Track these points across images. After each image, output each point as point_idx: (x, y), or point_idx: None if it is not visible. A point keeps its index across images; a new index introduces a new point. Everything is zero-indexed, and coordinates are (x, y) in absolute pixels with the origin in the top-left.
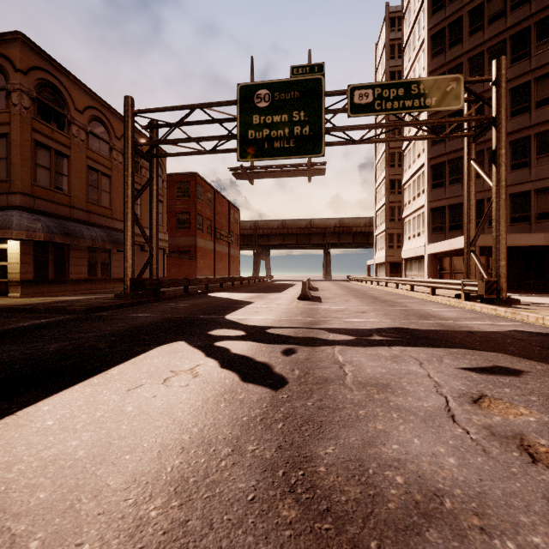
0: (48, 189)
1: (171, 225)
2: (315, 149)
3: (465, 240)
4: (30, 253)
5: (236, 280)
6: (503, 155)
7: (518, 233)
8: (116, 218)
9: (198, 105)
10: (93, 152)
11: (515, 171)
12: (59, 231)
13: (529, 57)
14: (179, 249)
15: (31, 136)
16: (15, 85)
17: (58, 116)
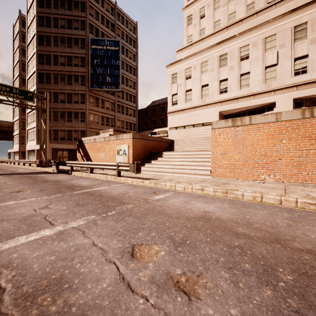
0: None
1: None
2: None
3: (40, 146)
4: None
5: None
6: (48, 122)
7: (65, 144)
8: None
9: None
10: None
11: (68, 122)
12: None
13: (72, 85)
14: None
15: None
16: None
17: None
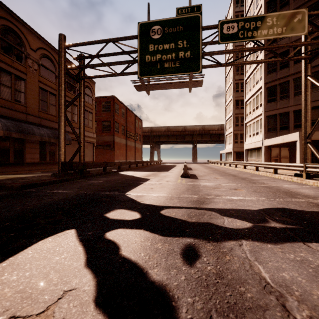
0: (9, 101)
1: (99, 128)
2: (194, 68)
3: (302, 134)
4: None
5: (139, 163)
6: None
7: None
8: None
9: (110, 40)
10: (44, 78)
11: None
12: (15, 129)
13: None
14: (104, 143)
15: None
16: None
17: (17, 52)
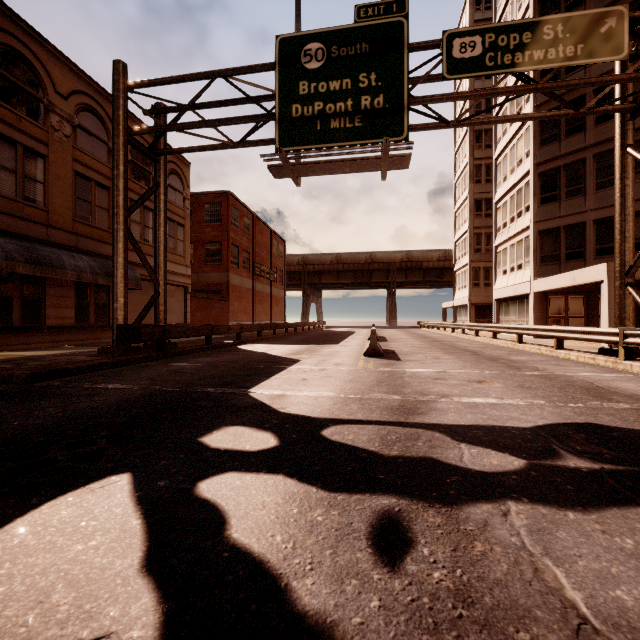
0: (12, 199)
1: (198, 257)
2: (392, 129)
3: (617, 268)
4: None
5: (279, 326)
6: None
7: None
8: None
9: (219, 72)
10: (84, 153)
11: None
12: (24, 257)
13: None
14: (208, 287)
15: None
16: None
17: (29, 98)
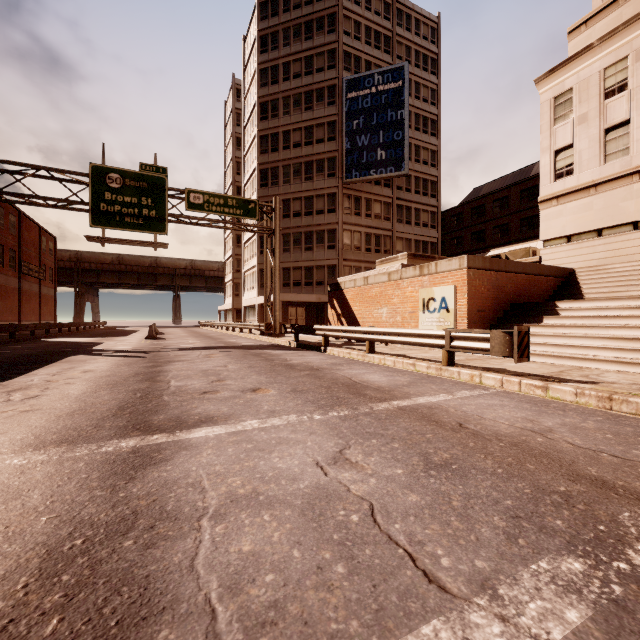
0: None
1: None
2: (160, 229)
3: (265, 298)
4: None
5: (64, 326)
6: (278, 253)
7: (303, 294)
8: None
9: (45, 168)
10: None
11: (307, 252)
12: None
13: (313, 181)
14: None
15: None
16: None
17: None
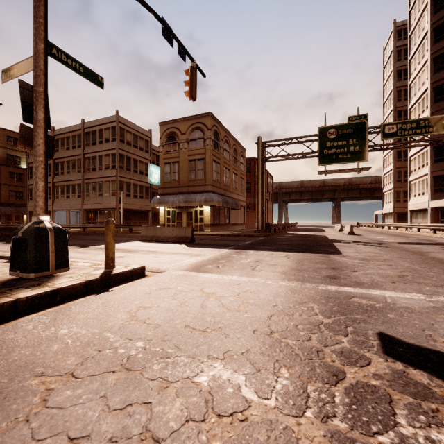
0: (215, 181)
1: None
2: (362, 158)
3: None
4: (212, 212)
5: (286, 225)
6: None
7: None
8: (231, 191)
9: (295, 138)
10: (225, 159)
11: None
12: (224, 201)
13: None
14: None
15: (212, 158)
16: (207, 136)
17: (217, 145)
